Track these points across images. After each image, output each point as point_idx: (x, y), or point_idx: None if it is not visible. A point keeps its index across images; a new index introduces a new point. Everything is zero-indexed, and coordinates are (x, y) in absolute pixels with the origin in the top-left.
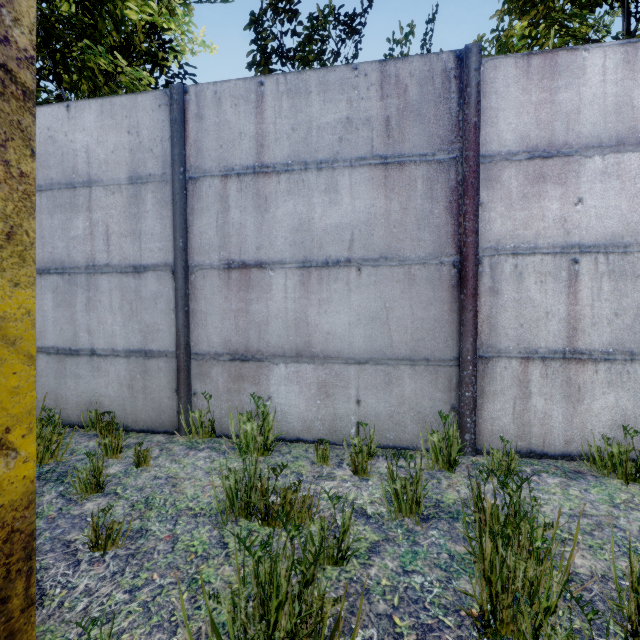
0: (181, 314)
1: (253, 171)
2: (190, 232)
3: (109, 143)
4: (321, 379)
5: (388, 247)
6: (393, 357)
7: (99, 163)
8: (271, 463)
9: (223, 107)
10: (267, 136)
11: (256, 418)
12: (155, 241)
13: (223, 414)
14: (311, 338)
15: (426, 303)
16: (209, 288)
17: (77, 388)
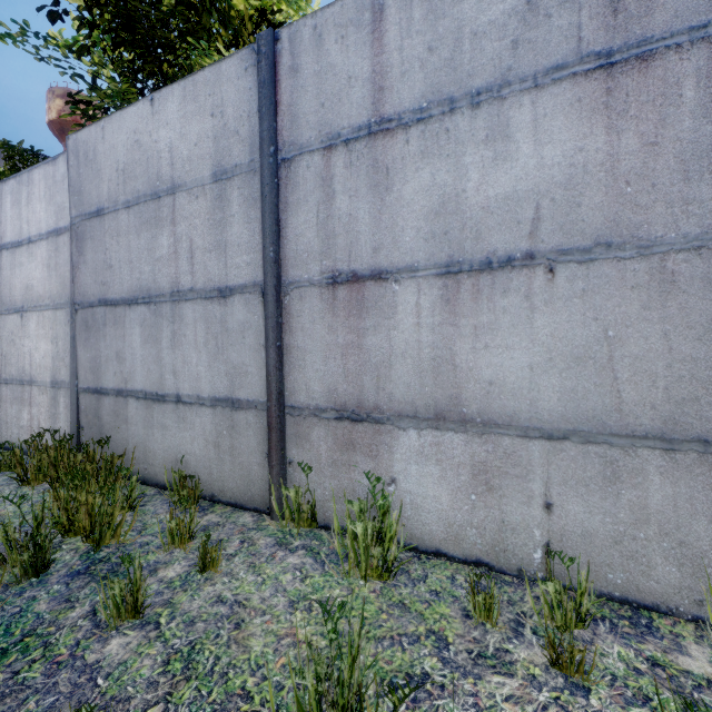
0: (272, 351)
1: (368, 132)
2: (283, 236)
3: (192, 134)
4: (478, 459)
5: (613, 223)
6: (622, 431)
7: (182, 162)
8: (393, 600)
9: (325, 46)
10: (388, 72)
11: (373, 509)
12: (242, 254)
13: (327, 496)
14: (460, 390)
15: (703, 327)
16: (307, 314)
17: (164, 441)
